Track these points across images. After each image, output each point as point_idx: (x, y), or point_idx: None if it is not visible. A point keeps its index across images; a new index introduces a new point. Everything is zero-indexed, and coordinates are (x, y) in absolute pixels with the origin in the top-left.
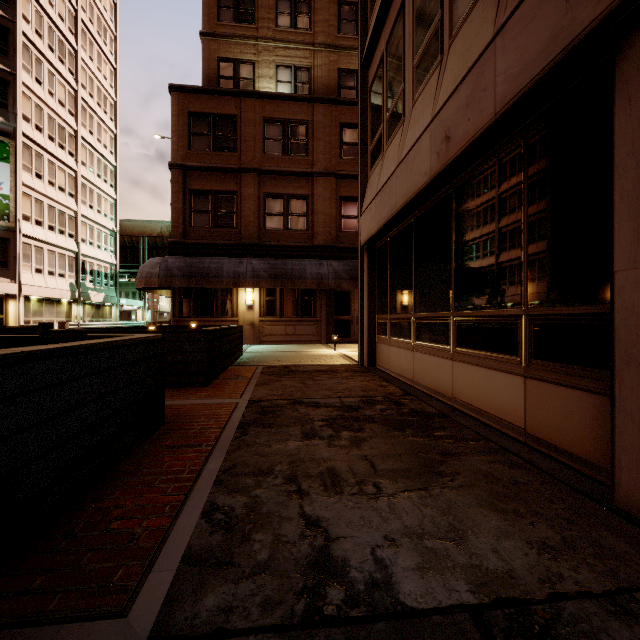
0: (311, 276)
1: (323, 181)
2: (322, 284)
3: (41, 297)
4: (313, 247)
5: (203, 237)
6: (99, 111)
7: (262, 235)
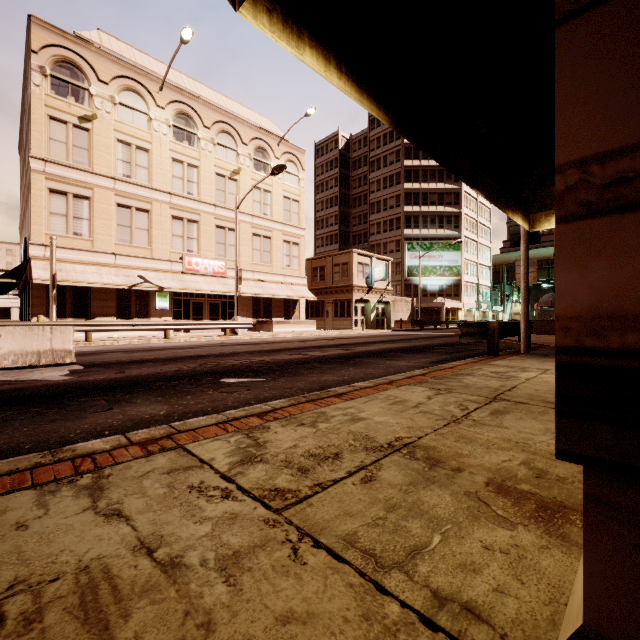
0: None
1: None
2: None
3: (467, 308)
4: None
5: None
6: (484, 202)
7: None
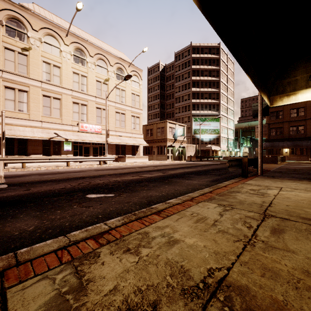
0: (304, 145)
1: (309, 120)
2: (308, 147)
3: (222, 150)
4: (306, 137)
5: (273, 137)
6: (230, 98)
7: (289, 136)
